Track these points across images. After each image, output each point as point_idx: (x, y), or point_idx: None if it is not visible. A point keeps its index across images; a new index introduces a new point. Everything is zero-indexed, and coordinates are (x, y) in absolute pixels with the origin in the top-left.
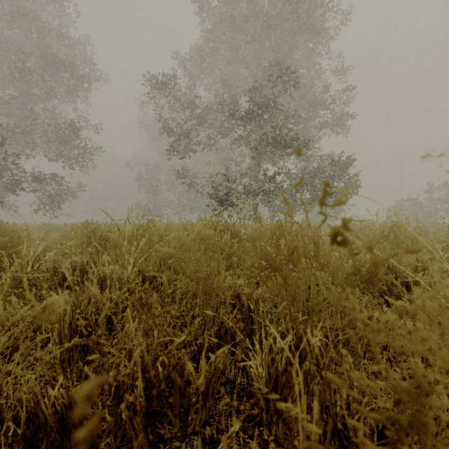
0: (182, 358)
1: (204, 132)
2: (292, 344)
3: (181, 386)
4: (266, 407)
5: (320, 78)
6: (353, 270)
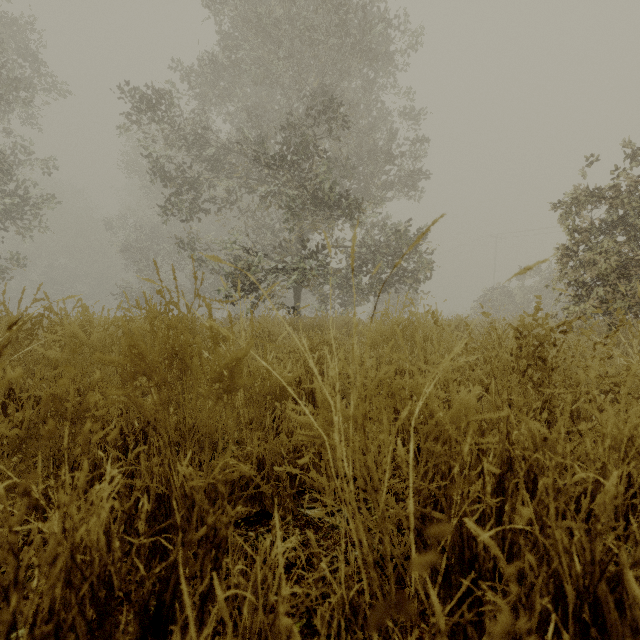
0: None
1: (220, 182)
2: (153, 489)
3: None
4: None
5: (386, 120)
6: (218, 374)
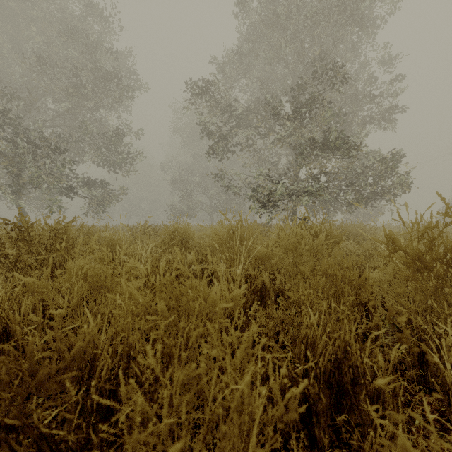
0: (372, 350)
1: (243, 133)
2: None
3: (370, 376)
4: (451, 403)
5: (365, 70)
6: None
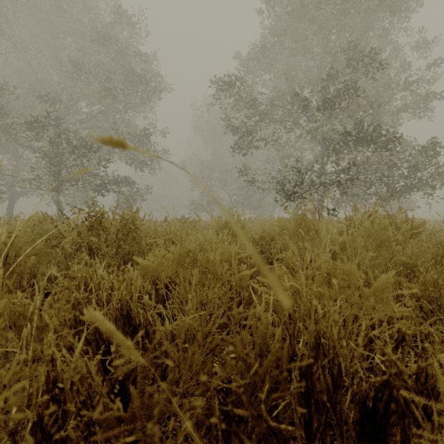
0: None
1: (268, 128)
2: None
3: None
4: None
5: (398, 57)
6: None
